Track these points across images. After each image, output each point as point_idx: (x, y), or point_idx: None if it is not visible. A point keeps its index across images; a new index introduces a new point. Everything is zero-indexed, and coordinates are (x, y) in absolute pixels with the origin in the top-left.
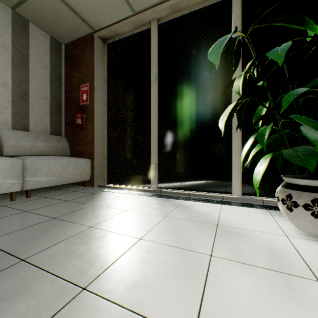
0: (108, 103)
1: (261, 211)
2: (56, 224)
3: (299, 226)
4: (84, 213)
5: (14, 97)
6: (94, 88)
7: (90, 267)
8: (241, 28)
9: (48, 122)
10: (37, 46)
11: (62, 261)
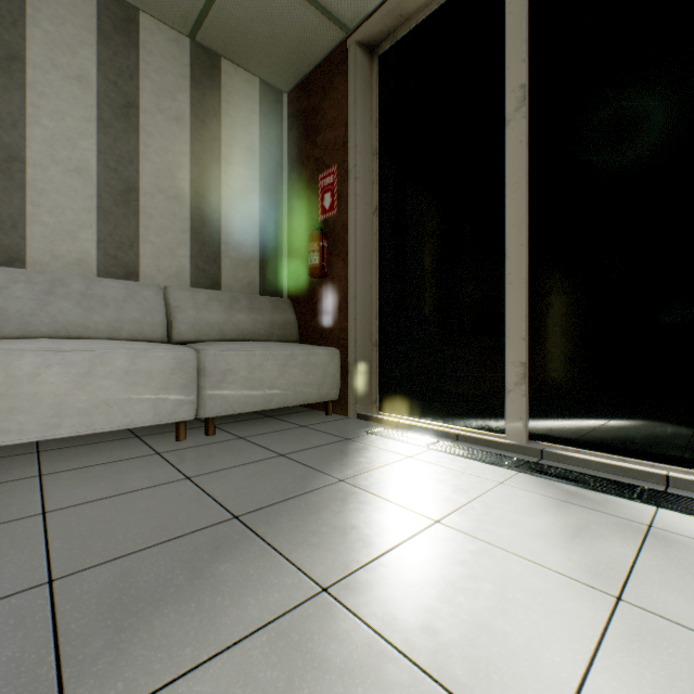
0: (381, 207)
1: None
2: (232, 548)
3: None
4: (313, 511)
5: (194, 221)
6: (347, 174)
7: None
8: None
9: (256, 269)
10: (235, 108)
11: None
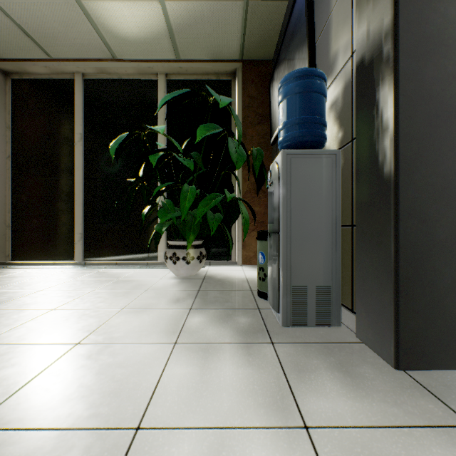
0: (13, 156)
1: (167, 269)
2: None
3: (173, 273)
4: None
5: None
6: None
7: None
8: (165, 112)
9: None
10: None
11: None
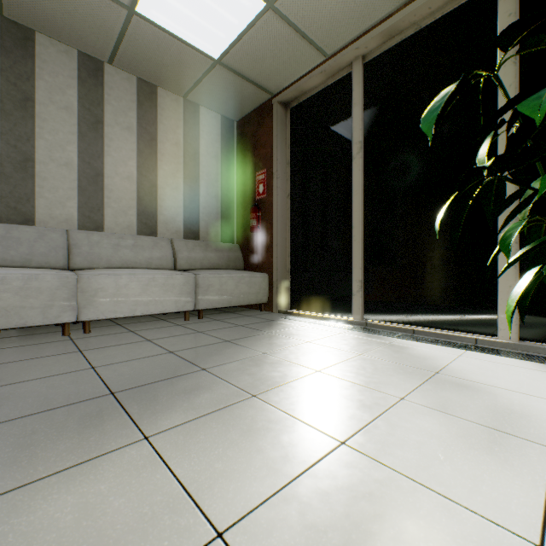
0: (291, 193)
1: (541, 367)
2: (230, 347)
3: None
4: (258, 340)
5: (185, 201)
6: (272, 175)
7: (261, 383)
8: None
9: (219, 227)
10: (207, 134)
11: (236, 375)
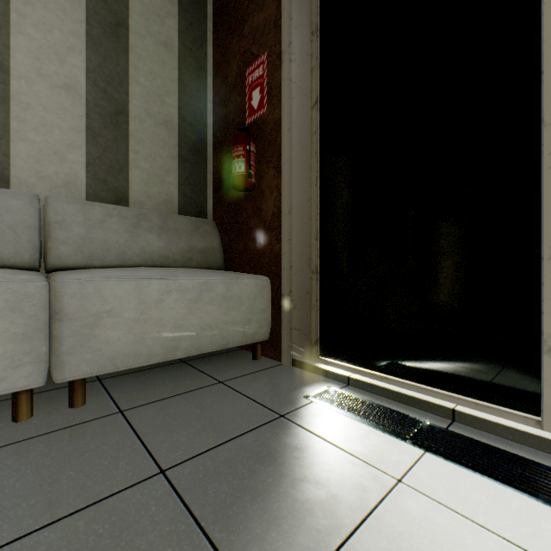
0: (322, 97)
1: None
2: None
3: None
4: None
5: (91, 120)
6: (279, 58)
7: None
8: None
9: (174, 185)
10: None
11: None
